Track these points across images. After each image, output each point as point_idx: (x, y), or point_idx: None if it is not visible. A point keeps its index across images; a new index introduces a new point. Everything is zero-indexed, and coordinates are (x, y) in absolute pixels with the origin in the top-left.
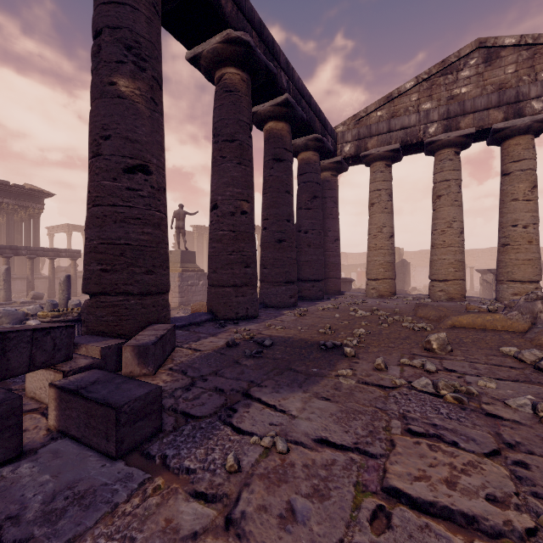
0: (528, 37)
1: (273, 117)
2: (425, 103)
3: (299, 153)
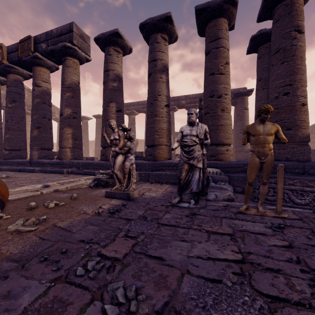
0: (31, 90)
1: None
2: (1, 90)
3: None
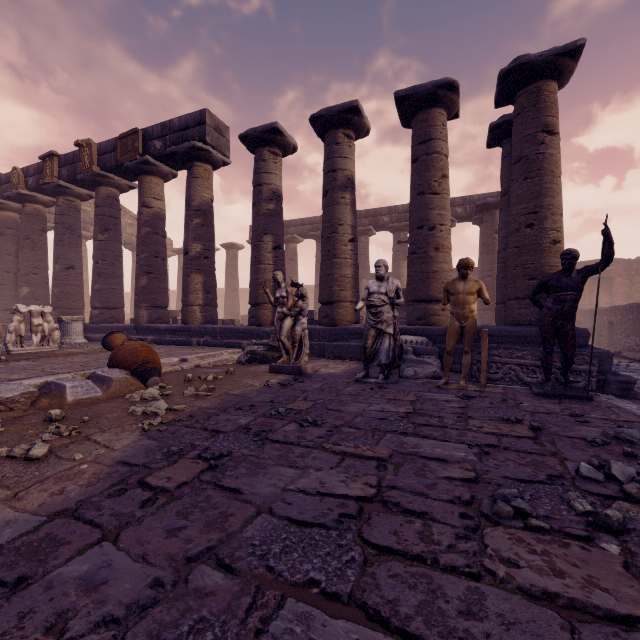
0: None
1: (45, 204)
2: None
3: (7, 210)
